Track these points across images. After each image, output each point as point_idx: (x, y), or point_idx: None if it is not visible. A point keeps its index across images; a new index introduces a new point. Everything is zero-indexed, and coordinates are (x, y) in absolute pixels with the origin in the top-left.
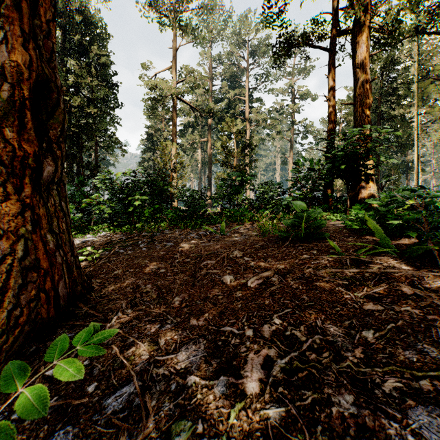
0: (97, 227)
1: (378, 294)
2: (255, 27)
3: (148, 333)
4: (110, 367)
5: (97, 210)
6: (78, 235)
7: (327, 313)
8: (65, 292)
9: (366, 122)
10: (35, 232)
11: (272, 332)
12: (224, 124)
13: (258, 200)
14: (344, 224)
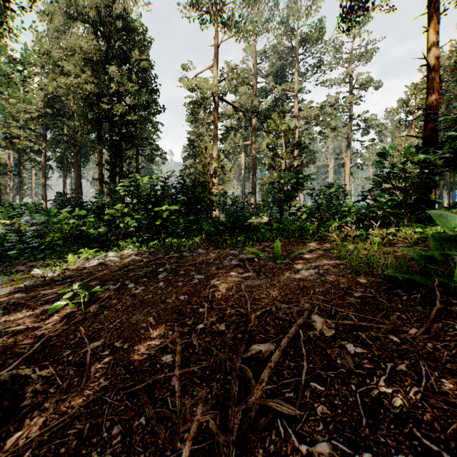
0: (124, 243)
1: None
2: (306, 11)
3: None
4: None
5: (122, 223)
6: (100, 252)
7: None
8: None
9: None
10: None
11: None
12: (271, 120)
13: (318, 208)
14: None
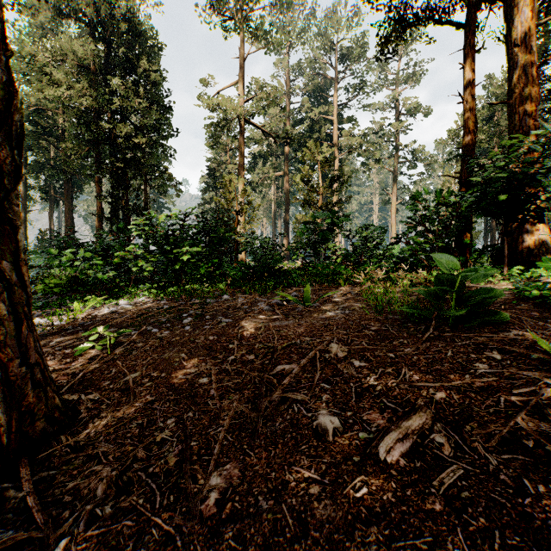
0: (136, 289)
1: None
2: (346, 24)
3: None
4: None
5: (135, 267)
6: (109, 300)
7: None
8: None
9: (530, 128)
10: None
11: None
12: (306, 150)
13: (355, 251)
14: (526, 294)
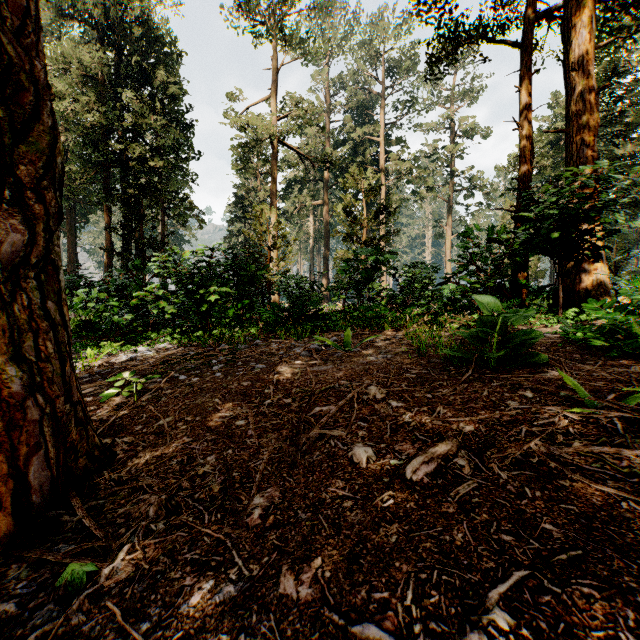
0: (156, 335)
1: None
2: (394, 32)
3: (183, 609)
4: None
5: (155, 309)
6: (126, 347)
7: (637, 599)
8: (46, 476)
9: (588, 159)
10: None
11: None
12: (348, 176)
13: (402, 292)
14: (570, 336)
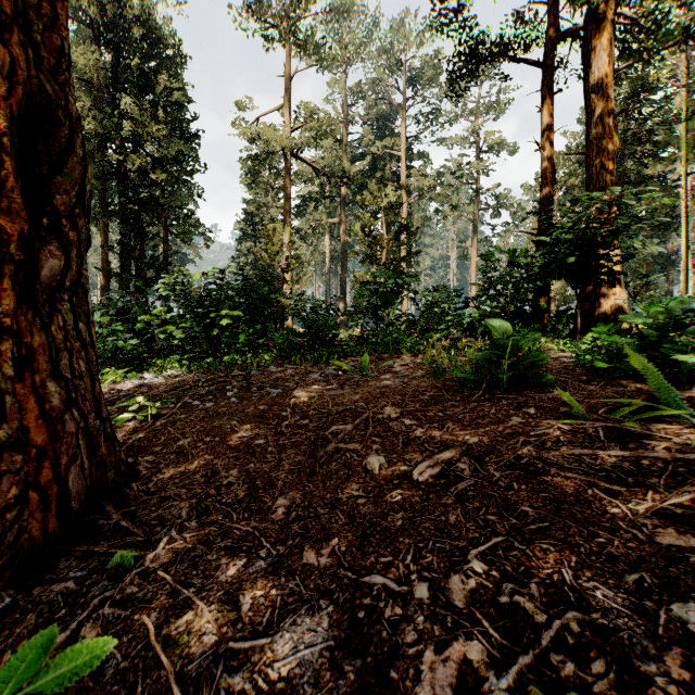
0: (162, 361)
1: (680, 508)
2: (416, 39)
3: (222, 579)
4: (138, 660)
5: (162, 334)
6: (132, 374)
7: (581, 550)
8: (82, 485)
9: (607, 183)
10: (22, 379)
11: (470, 594)
12: (366, 194)
13: (422, 316)
14: (579, 359)
